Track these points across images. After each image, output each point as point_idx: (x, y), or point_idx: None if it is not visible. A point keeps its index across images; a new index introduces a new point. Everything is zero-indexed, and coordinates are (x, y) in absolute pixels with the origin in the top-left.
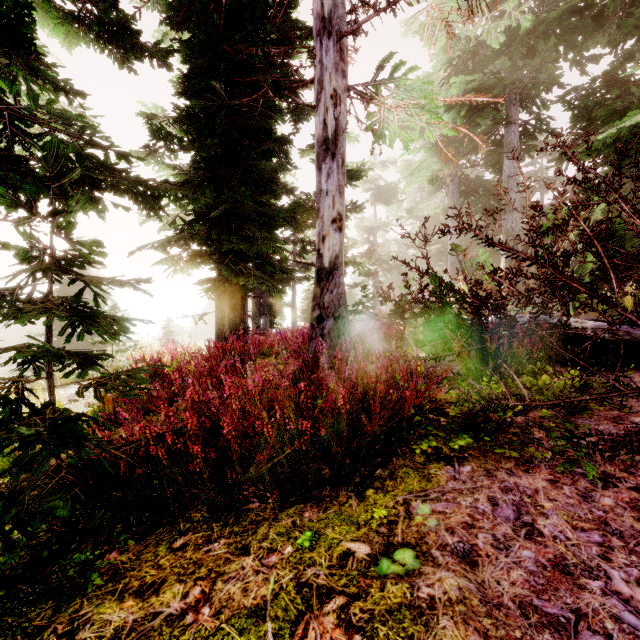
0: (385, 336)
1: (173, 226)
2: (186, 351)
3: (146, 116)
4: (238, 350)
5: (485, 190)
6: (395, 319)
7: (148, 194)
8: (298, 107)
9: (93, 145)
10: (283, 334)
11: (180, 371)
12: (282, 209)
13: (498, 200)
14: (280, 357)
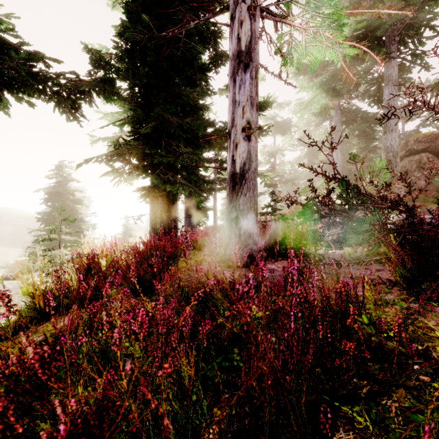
0: (296, 236)
1: (113, 143)
2: (118, 248)
3: (86, 46)
4: (159, 249)
5: (362, 119)
6: (303, 220)
7: (64, 96)
8: (217, 55)
9: (4, 43)
10: (205, 231)
11: (109, 267)
12: (202, 123)
13: (372, 127)
14: (202, 251)
